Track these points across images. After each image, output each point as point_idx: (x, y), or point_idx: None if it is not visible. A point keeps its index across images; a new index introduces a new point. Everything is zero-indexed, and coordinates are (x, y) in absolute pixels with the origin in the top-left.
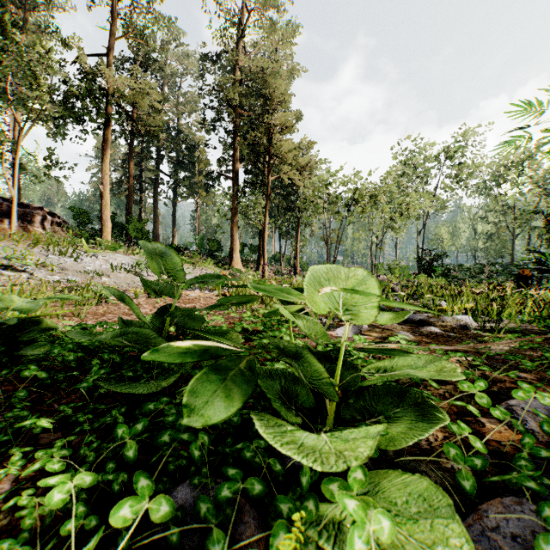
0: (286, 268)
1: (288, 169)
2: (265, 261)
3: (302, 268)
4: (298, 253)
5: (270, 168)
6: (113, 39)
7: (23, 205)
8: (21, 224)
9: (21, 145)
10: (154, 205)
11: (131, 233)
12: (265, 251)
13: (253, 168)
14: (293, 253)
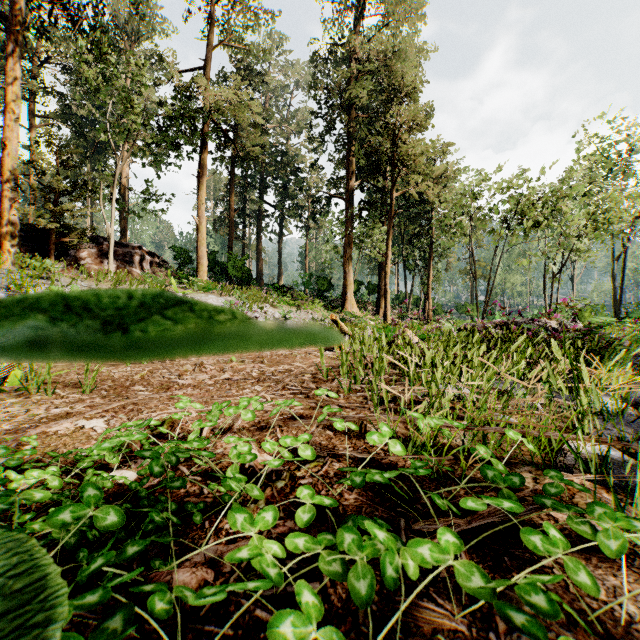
0: (413, 311)
1: (418, 180)
2: (387, 302)
3: (435, 311)
4: (430, 291)
5: (394, 180)
6: (209, 49)
7: (122, 245)
8: (120, 265)
9: (116, 178)
10: (257, 241)
11: (230, 272)
12: (388, 289)
13: (370, 190)
14: (423, 291)
